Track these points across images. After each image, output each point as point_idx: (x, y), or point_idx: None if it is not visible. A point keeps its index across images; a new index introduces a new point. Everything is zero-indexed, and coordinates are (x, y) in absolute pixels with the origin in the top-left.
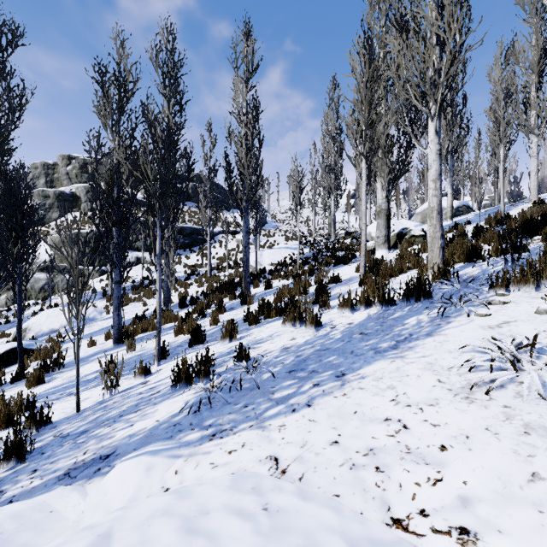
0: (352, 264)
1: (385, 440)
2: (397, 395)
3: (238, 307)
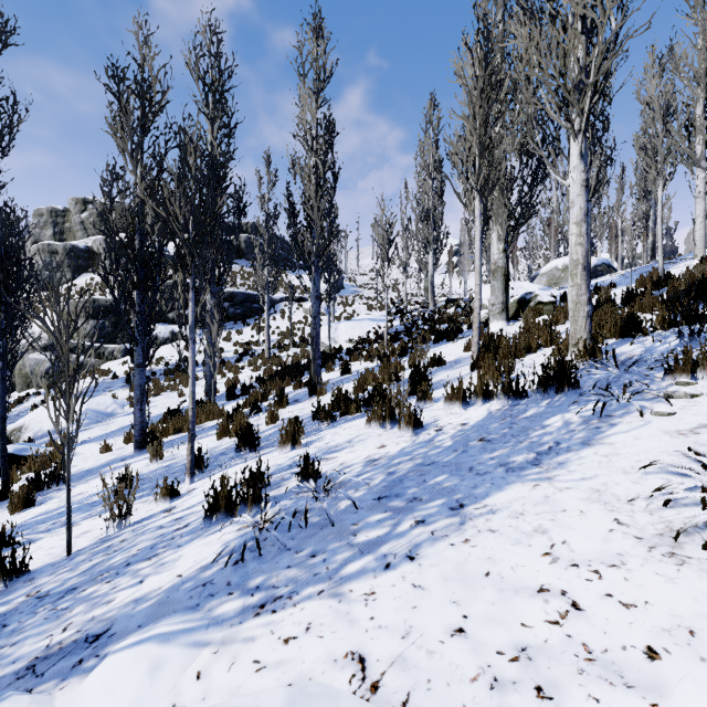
0: (458, 341)
1: (546, 631)
2: (551, 544)
3: (304, 398)
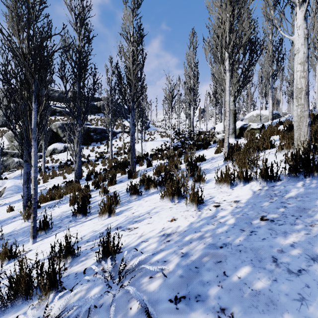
0: (209, 149)
1: None
2: None
3: (125, 180)
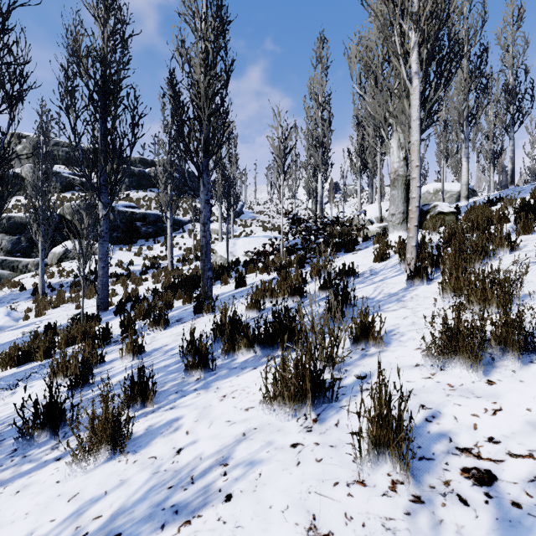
0: (358, 252)
1: None
2: None
3: (189, 317)
